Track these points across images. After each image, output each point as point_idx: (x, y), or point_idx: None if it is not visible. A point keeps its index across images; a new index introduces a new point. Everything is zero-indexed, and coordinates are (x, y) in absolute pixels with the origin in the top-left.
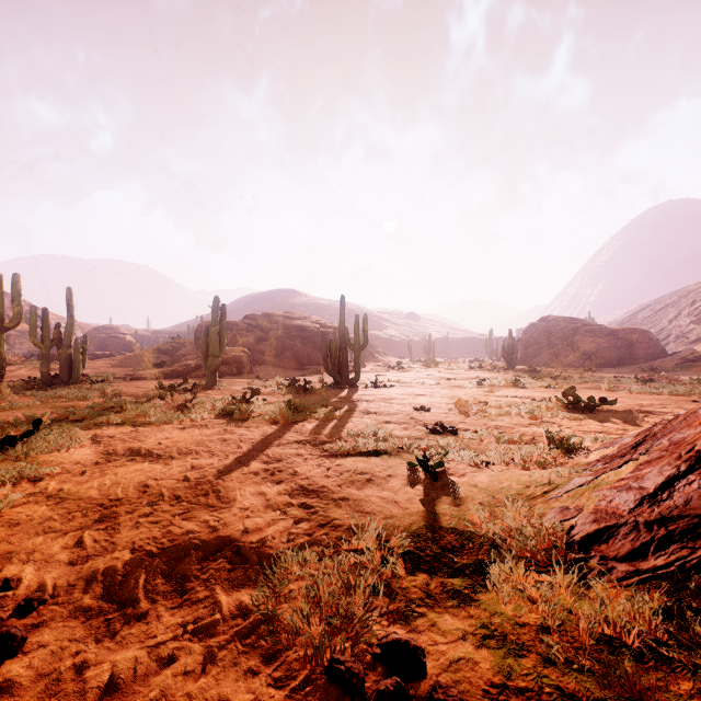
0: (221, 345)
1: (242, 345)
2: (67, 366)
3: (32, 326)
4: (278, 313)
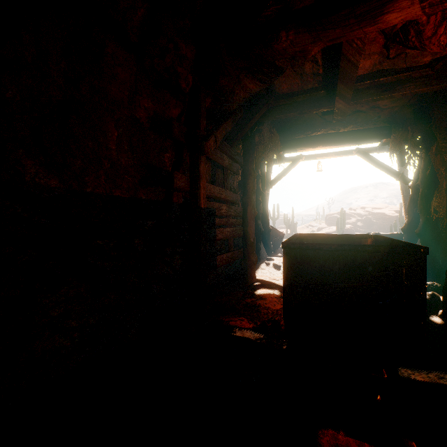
0: (343, 225)
1: (348, 223)
2: (292, 231)
3: (284, 219)
4: (369, 206)
